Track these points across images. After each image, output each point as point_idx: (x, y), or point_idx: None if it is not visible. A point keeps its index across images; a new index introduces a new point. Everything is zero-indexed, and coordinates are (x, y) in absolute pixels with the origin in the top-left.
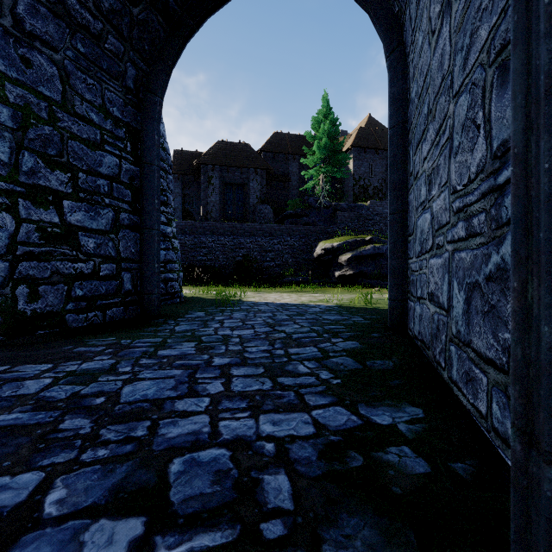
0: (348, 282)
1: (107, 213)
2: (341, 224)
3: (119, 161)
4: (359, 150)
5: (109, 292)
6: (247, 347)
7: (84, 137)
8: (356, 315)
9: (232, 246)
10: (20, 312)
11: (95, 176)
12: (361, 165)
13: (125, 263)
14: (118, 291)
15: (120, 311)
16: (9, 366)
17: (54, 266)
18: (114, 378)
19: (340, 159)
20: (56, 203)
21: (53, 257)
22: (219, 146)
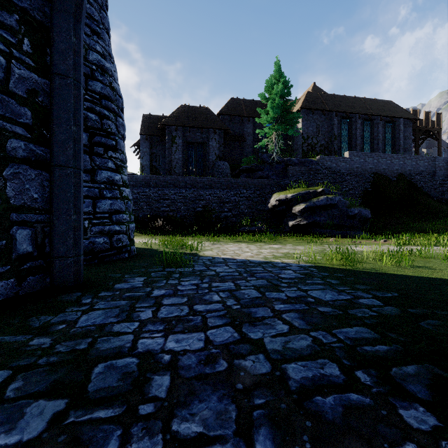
0: (301, 231)
1: None
2: (292, 178)
3: (6, 61)
4: (307, 112)
5: None
6: (177, 446)
7: None
8: (356, 288)
9: (192, 198)
10: None
11: None
12: (309, 125)
13: (19, 214)
14: (4, 255)
15: (8, 286)
16: None
17: None
18: None
19: (291, 118)
20: None
21: None
22: (182, 109)
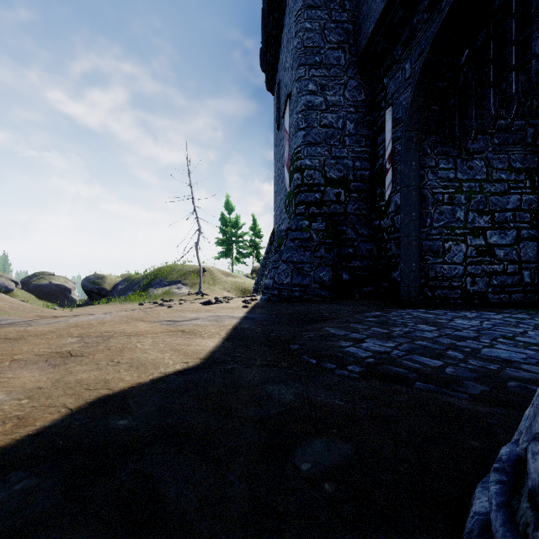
0: None
1: (511, 233)
2: None
3: (520, 196)
4: None
5: (512, 283)
6: None
7: (497, 191)
8: None
9: None
10: (467, 290)
11: (503, 212)
12: None
13: (524, 264)
14: (519, 282)
15: (520, 296)
16: (476, 311)
17: (482, 268)
18: (534, 321)
19: None
20: (483, 233)
21: (481, 263)
22: None
